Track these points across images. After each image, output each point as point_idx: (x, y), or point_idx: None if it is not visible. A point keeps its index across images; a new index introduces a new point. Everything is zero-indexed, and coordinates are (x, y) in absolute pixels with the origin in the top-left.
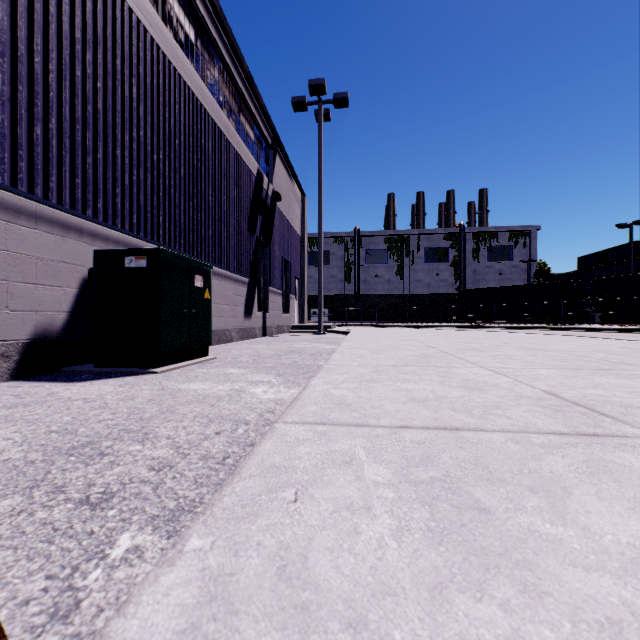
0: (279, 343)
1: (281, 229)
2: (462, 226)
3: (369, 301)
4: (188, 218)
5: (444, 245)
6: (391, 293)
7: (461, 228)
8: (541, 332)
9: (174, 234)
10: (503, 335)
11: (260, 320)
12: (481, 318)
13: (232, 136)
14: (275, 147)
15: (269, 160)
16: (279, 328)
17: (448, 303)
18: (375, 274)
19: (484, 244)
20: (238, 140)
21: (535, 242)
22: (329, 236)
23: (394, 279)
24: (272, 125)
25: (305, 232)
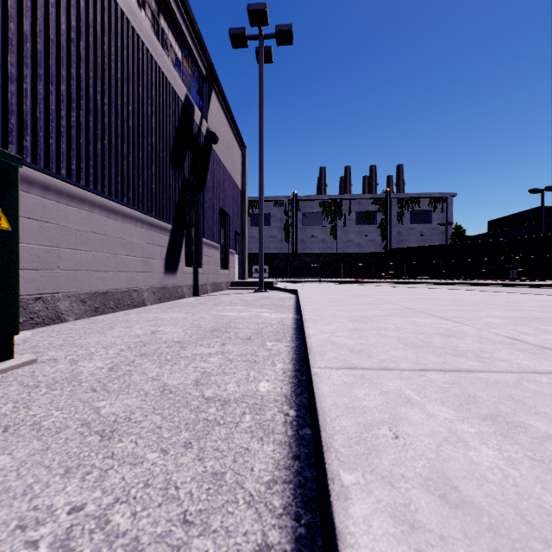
0: (206, 308)
1: (218, 176)
2: (388, 192)
3: (306, 259)
4: (43, 109)
5: (372, 209)
6: (325, 252)
7: (387, 194)
8: (479, 288)
9: (1, 124)
10: (510, 297)
11: (190, 277)
12: (408, 274)
13: (143, 31)
14: (210, 81)
15: (203, 94)
16: (216, 285)
17: (376, 261)
18: (311, 234)
19: (407, 208)
20: (154, 42)
21: (451, 207)
22: (269, 200)
23: (328, 239)
24: (206, 51)
25: (246, 186)
